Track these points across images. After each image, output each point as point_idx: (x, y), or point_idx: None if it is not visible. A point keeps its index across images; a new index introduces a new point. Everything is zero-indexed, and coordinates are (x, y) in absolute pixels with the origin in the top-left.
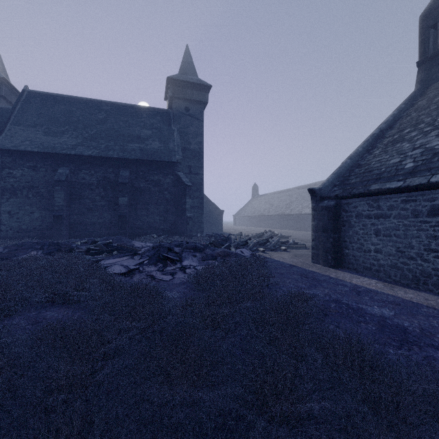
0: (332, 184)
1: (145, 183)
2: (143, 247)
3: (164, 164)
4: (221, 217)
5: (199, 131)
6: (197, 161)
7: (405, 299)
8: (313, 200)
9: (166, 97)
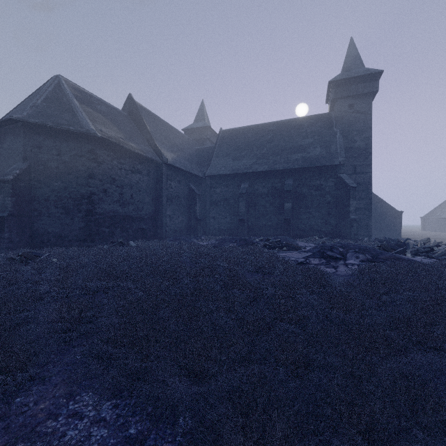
0: None
1: (306, 189)
2: (305, 247)
3: (326, 168)
4: (398, 220)
5: (366, 125)
6: (363, 159)
7: None
8: None
9: (327, 100)
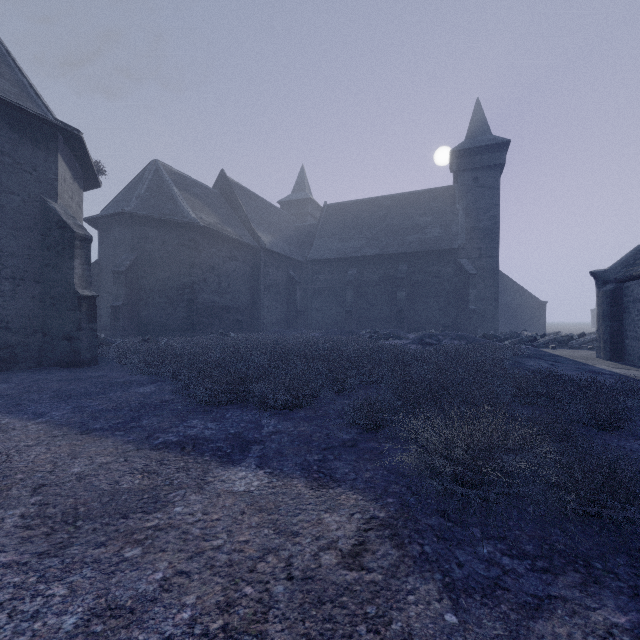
0: (623, 264)
1: (423, 275)
2: None
3: (445, 252)
4: (541, 312)
5: (493, 202)
6: (489, 241)
7: (617, 373)
8: (596, 285)
9: (451, 169)
